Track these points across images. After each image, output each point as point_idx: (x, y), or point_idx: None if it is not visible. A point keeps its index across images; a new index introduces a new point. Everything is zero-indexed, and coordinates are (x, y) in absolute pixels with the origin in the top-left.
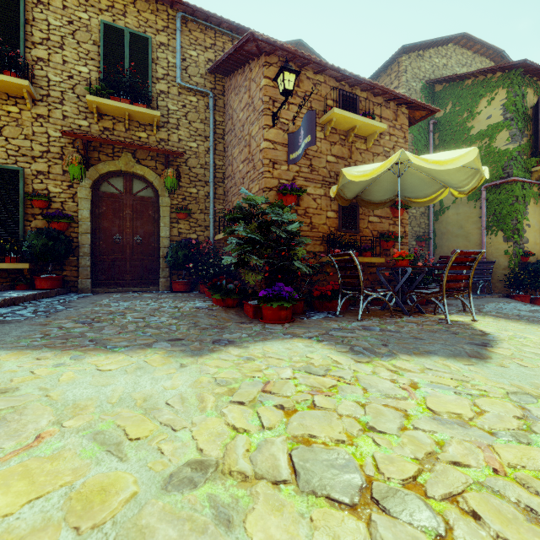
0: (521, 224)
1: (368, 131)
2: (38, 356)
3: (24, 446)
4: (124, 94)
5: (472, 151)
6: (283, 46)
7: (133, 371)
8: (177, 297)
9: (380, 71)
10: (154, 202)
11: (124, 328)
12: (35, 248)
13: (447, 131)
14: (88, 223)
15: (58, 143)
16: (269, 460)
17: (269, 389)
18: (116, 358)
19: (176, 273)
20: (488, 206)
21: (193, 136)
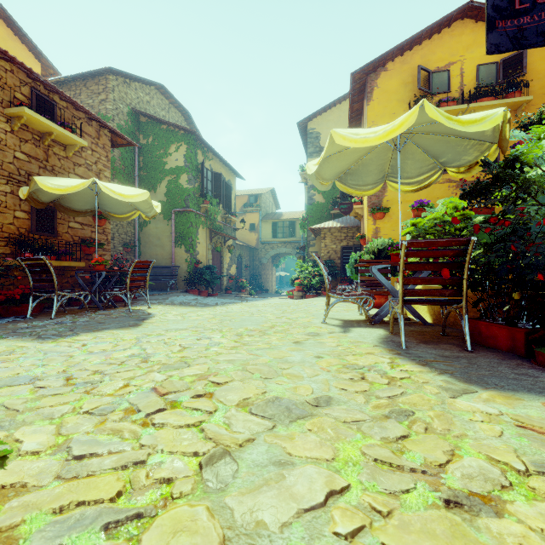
0: (195, 242)
1: (68, 141)
2: None
3: None
4: None
5: (146, 193)
6: None
7: None
8: None
9: (88, 75)
10: None
11: None
12: None
13: (149, 158)
14: None
15: None
16: None
17: None
18: None
19: None
20: (176, 225)
21: None
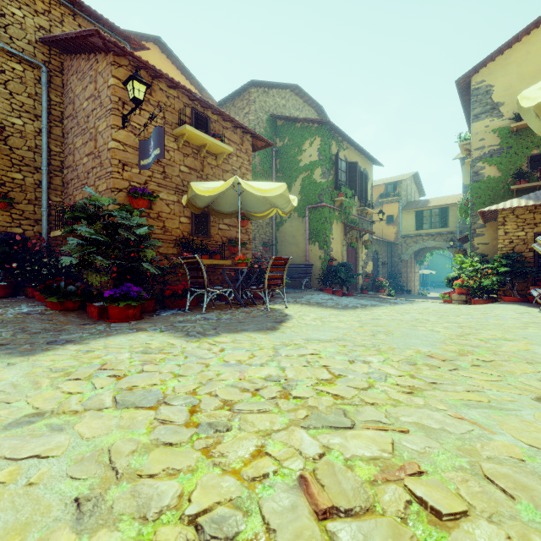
0: (329, 238)
1: (218, 150)
2: None
3: None
4: None
5: (283, 186)
6: (133, 54)
7: None
8: None
9: (235, 94)
10: None
11: None
12: None
13: (285, 159)
14: None
15: None
16: (97, 402)
17: (106, 367)
18: None
19: None
20: (310, 222)
21: (17, 110)
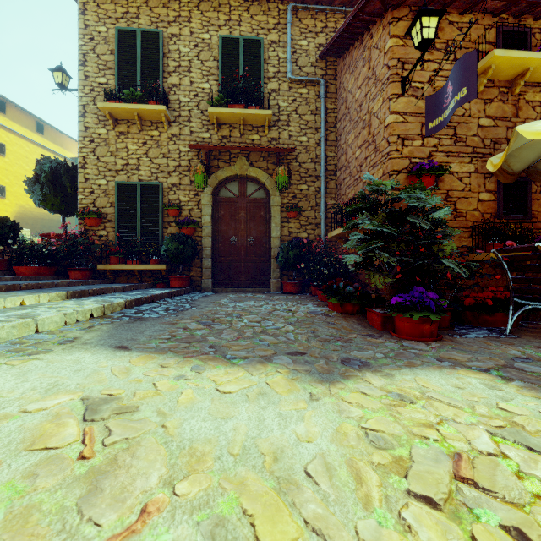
0: None
1: None
2: (162, 362)
3: (125, 529)
4: (239, 100)
5: None
6: None
7: (255, 398)
8: (289, 299)
9: None
10: (266, 202)
11: (241, 333)
12: (169, 251)
13: None
14: (209, 227)
15: (187, 157)
16: None
17: (468, 475)
18: (236, 374)
19: (287, 274)
20: None
21: (303, 130)
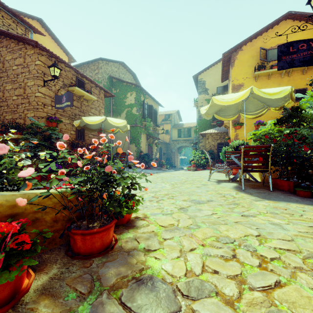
0: (140, 141)
1: (89, 98)
2: None
3: None
4: None
5: (125, 122)
6: (52, 53)
7: None
8: None
9: (90, 61)
10: None
11: None
12: None
13: (117, 100)
14: None
15: None
16: None
17: None
18: None
19: None
20: (130, 133)
21: None
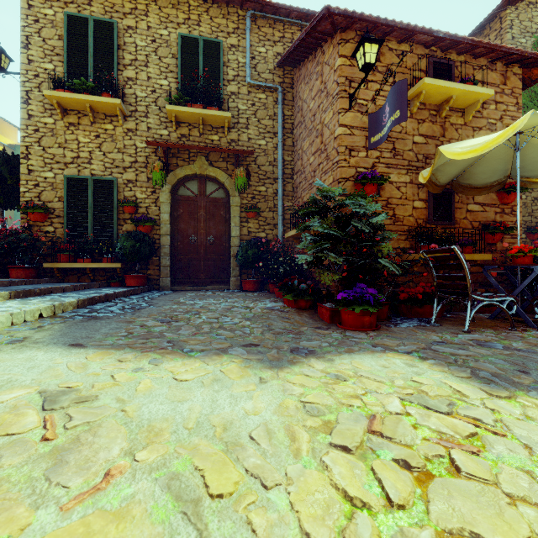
0: None
1: (467, 101)
2: (120, 357)
3: (91, 488)
4: (198, 100)
5: None
6: (362, 16)
7: (210, 384)
8: (247, 296)
9: (475, 33)
10: (225, 202)
11: (199, 329)
12: (125, 249)
13: None
14: (167, 225)
15: (144, 153)
16: None
17: (378, 429)
18: (193, 364)
19: (246, 272)
20: None
21: (262, 133)
